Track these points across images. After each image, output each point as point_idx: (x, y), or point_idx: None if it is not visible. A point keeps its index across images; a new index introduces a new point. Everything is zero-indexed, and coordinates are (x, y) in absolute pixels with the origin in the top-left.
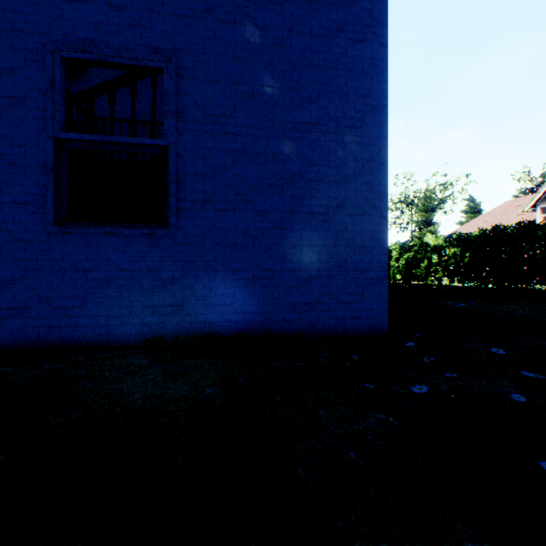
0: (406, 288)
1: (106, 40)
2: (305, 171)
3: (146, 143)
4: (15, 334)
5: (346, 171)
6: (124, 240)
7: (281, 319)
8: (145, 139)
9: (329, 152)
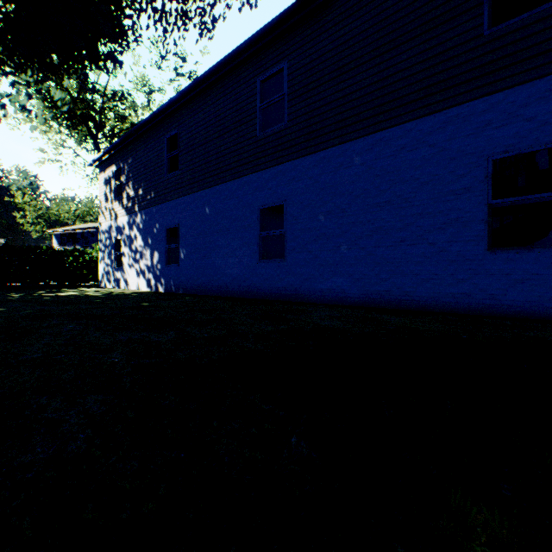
0: None
1: (520, 141)
2: None
3: (551, 195)
4: (465, 307)
5: None
6: (534, 256)
7: None
8: (551, 193)
9: None
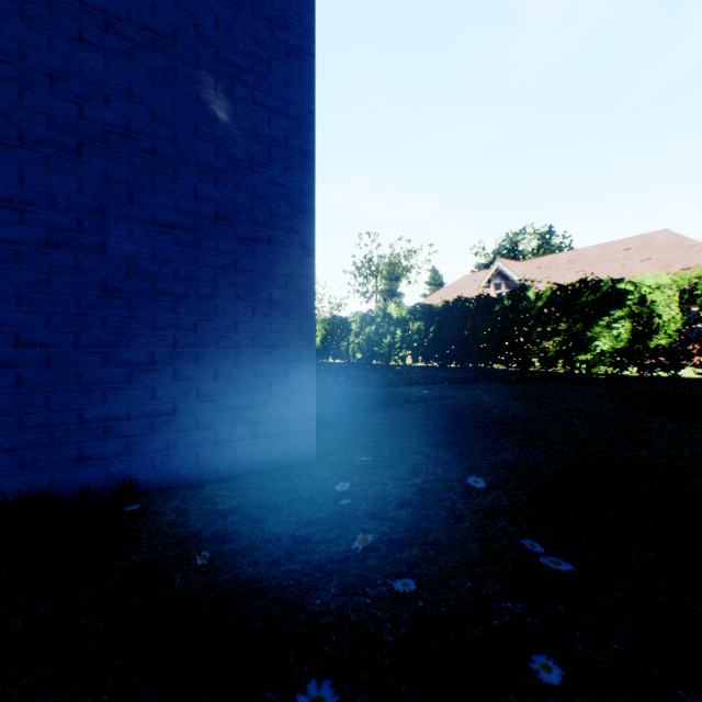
0: (367, 370)
1: None
2: (141, 131)
3: None
4: None
5: (237, 153)
6: None
7: (75, 457)
8: None
9: (200, 105)
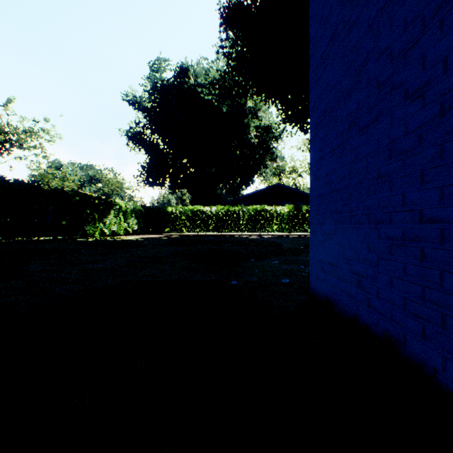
0: None
1: None
2: None
3: None
4: None
5: None
6: None
7: None
8: None
9: None
